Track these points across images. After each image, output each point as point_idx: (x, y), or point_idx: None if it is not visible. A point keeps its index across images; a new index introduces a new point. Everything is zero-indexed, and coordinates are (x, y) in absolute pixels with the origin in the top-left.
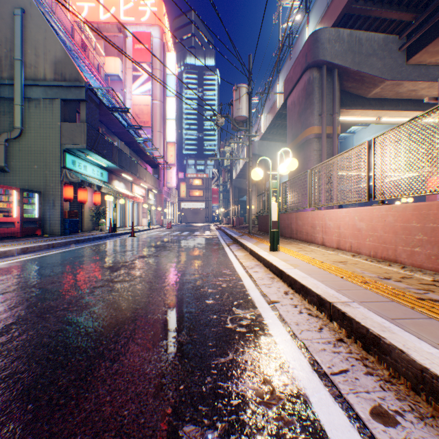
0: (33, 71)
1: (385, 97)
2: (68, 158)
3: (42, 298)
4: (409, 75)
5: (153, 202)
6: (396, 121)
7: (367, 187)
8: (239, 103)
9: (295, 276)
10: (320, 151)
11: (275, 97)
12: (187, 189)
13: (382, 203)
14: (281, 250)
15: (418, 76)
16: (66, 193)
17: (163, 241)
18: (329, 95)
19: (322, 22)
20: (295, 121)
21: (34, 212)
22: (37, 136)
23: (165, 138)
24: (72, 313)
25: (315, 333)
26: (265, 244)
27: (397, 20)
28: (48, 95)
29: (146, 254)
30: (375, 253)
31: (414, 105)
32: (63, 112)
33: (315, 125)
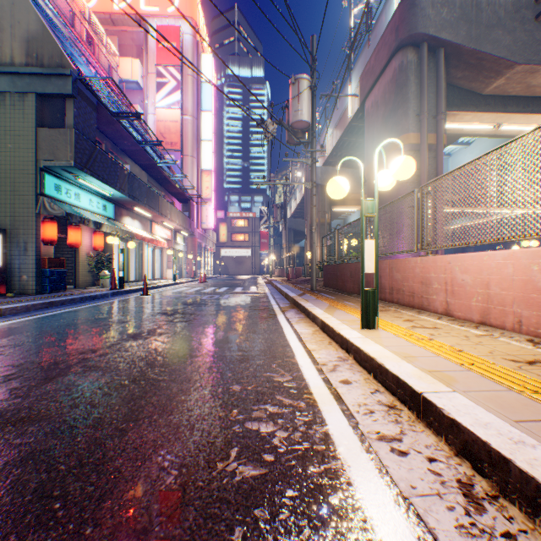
0: None
1: (509, 94)
2: (49, 181)
3: None
4: None
5: (182, 248)
6: (521, 130)
7: None
8: (297, 103)
9: (488, 434)
10: (418, 171)
11: (345, 103)
12: (229, 232)
13: None
14: (381, 327)
15: None
16: (46, 232)
17: (185, 303)
18: (431, 88)
19: None
20: (379, 128)
21: None
22: (0, 147)
23: (199, 164)
24: None
25: None
26: (345, 311)
27: None
28: (17, 86)
29: (144, 329)
30: None
31: None
32: (40, 113)
33: (411, 132)
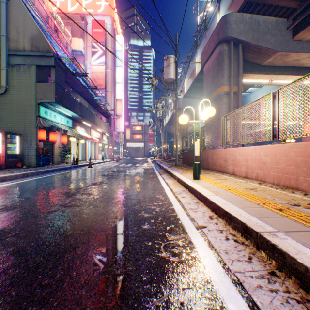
0: (15, 44)
1: (275, 65)
2: (42, 109)
3: (0, 223)
4: (294, 48)
5: (106, 142)
6: (283, 82)
7: (271, 129)
8: (168, 69)
9: (218, 202)
10: (228, 104)
11: (194, 66)
12: (131, 133)
13: (284, 142)
14: (202, 179)
15: (300, 49)
16: (40, 135)
17: (112, 171)
18: (235, 63)
19: (229, 9)
20: (210, 82)
21: (16, 150)
22: (18, 92)
23: (115, 96)
24: (20, 239)
25: (246, 264)
26: (189, 174)
27: (286, 6)
28: (26, 62)
29: (97, 181)
30: (279, 182)
31: (297, 71)
32: (38, 75)
33: (225, 85)
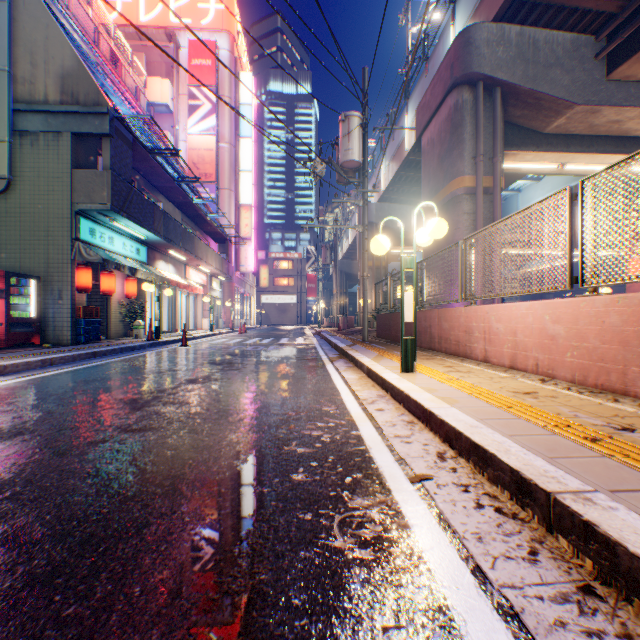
0: (27, 89)
1: (572, 133)
2: (84, 225)
3: None
4: (610, 97)
5: (219, 294)
6: (588, 169)
7: (568, 265)
8: (348, 141)
9: (457, 423)
10: (474, 215)
11: (402, 135)
12: (270, 275)
13: (595, 292)
14: (420, 371)
15: (624, 99)
16: (81, 280)
17: (230, 354)
18: (488, 128)
19: (476, 15)
20: (435, 168)
21: (29, 309)
22: (34, 190)
23: (237, 199)
24: (22, 507)
25: (525, 568)
26: (392, 360)
27: (594, 10)
28: (51, 126)
29: (199, 376)
30: (584, 377)
31: (616, 145)
32: (75, 154)
33: (466, 175)
